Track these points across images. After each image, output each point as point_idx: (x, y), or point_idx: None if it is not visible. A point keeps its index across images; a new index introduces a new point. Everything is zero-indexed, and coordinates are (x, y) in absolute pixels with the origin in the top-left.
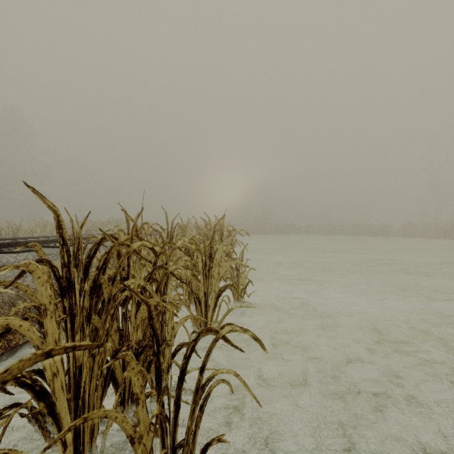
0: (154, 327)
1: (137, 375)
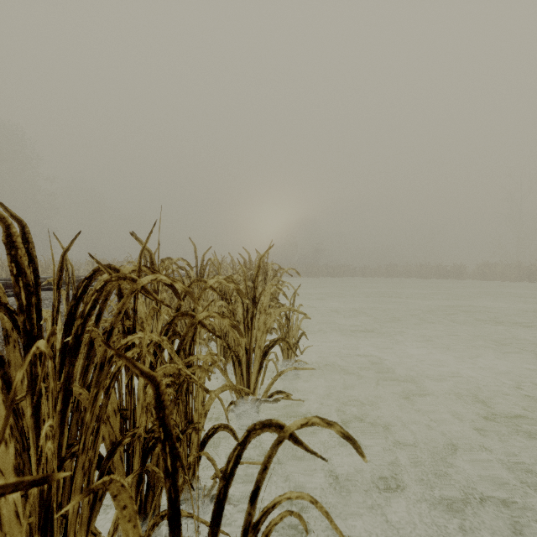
0: (167, 423)
1: (134, 518)
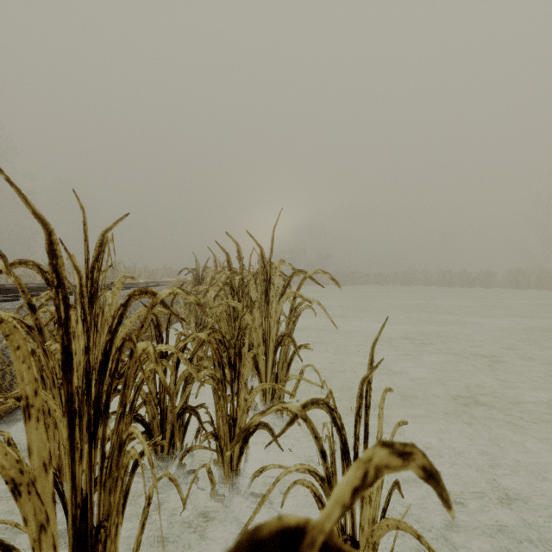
0: None
1: None
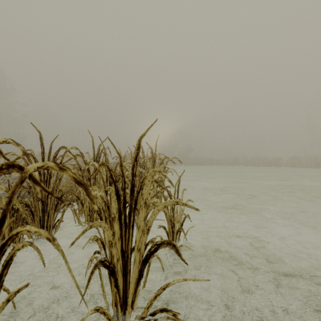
0: None
1: None
